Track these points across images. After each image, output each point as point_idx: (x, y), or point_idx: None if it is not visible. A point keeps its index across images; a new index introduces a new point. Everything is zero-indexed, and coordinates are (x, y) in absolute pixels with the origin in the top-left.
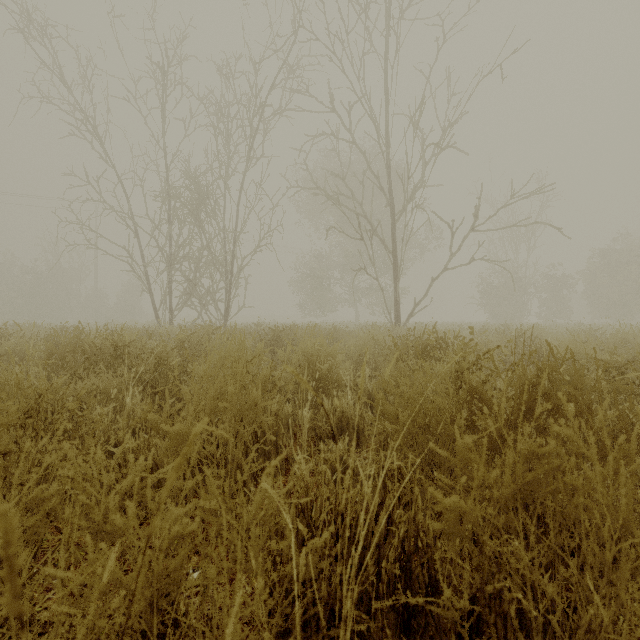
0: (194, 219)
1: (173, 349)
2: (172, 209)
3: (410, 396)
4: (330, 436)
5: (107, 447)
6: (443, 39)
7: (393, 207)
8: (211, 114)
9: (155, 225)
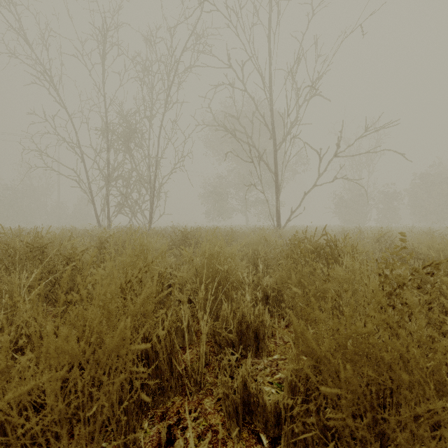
0: (126, 148)
1: (83, 250)
2: (110, 141)
3: (351, 335)
4: (230, 343)
5: None
6: (313, 13)
7: (275, 139)
8: (139, 71)
9: (96, 153)
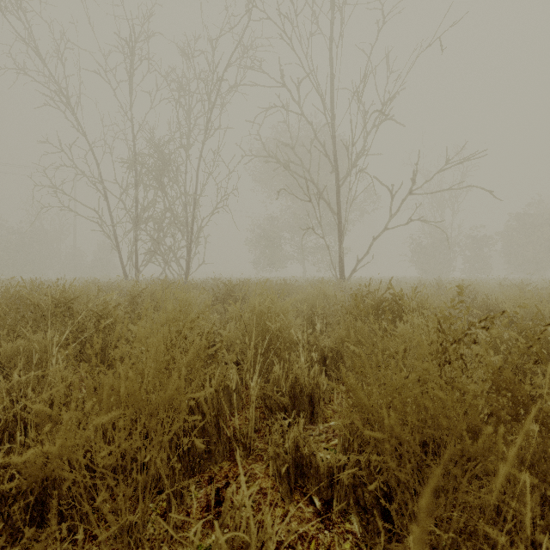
0: (158, 184)
1: (116, 306)
2: (139, 175)
3: (396, 385)
4: (282, 407)
5: (4, 435)
6: (383, 21)
7: (338, 173)
8: (174, 90)
9: (122, 189)
